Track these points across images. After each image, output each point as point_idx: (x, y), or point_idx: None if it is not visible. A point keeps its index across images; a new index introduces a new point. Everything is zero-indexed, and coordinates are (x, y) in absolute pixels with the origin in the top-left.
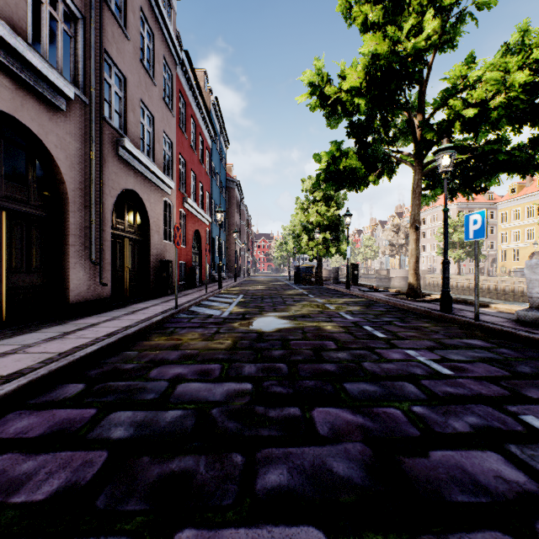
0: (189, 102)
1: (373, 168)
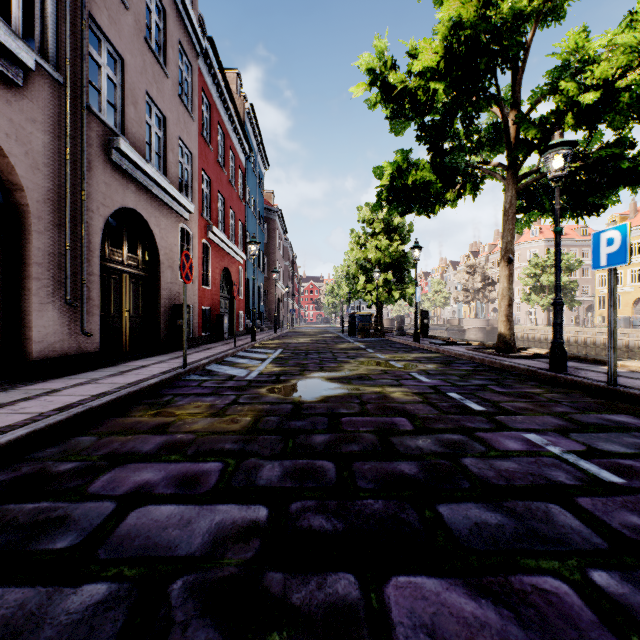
0: (215, 105)
1: (451, 183)
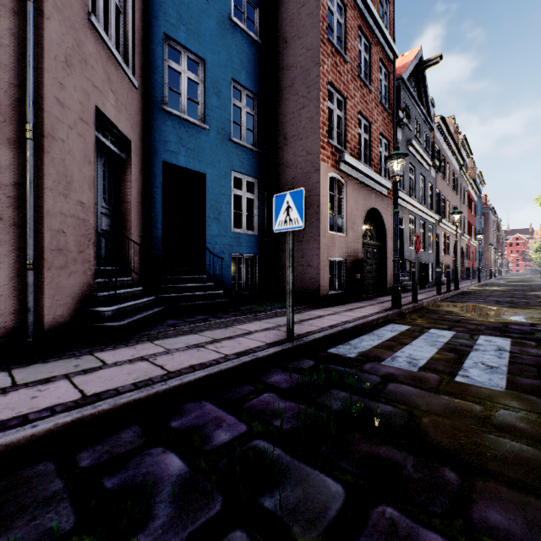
0: (470, 193)
1: None
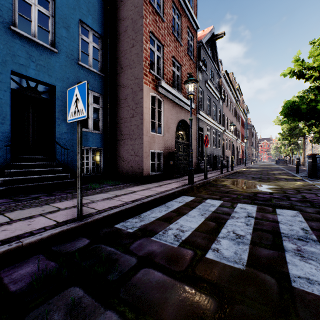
0: (241, 117)
1: (293, 137)
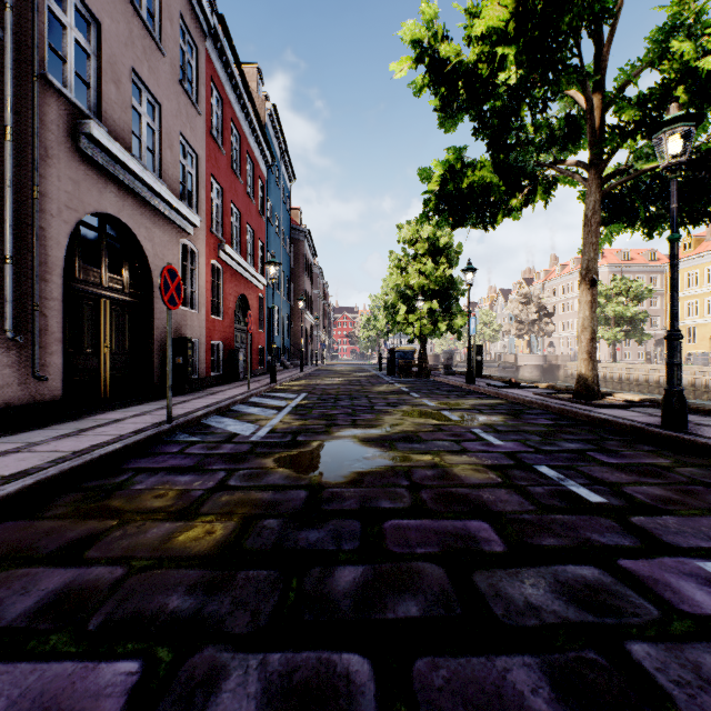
0: (228, 100)
1: (517, 187)
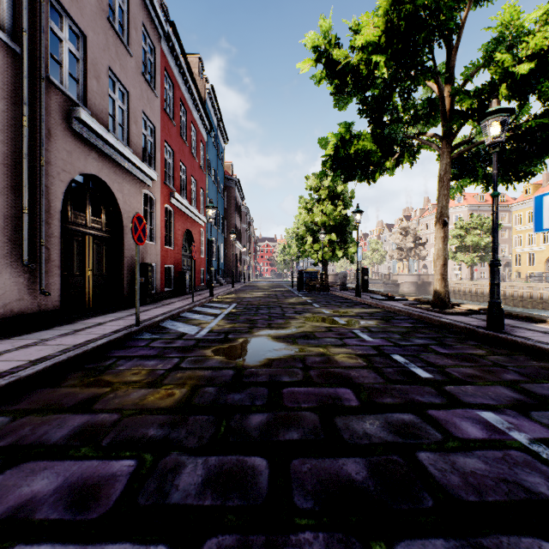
0: (177, 85)
1: (390, 152)
